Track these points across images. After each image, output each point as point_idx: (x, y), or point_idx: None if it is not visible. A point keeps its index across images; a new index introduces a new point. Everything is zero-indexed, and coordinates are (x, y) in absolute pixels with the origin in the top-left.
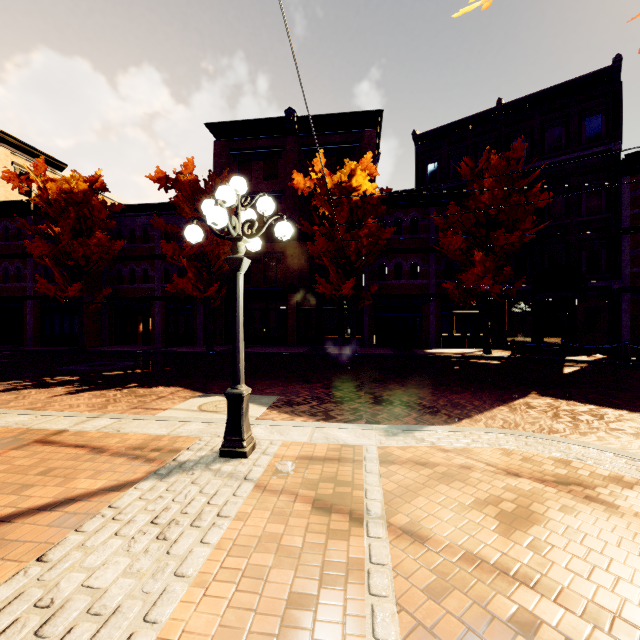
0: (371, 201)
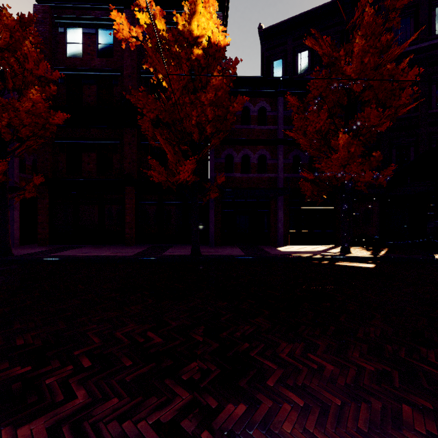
0: (218, 54)
